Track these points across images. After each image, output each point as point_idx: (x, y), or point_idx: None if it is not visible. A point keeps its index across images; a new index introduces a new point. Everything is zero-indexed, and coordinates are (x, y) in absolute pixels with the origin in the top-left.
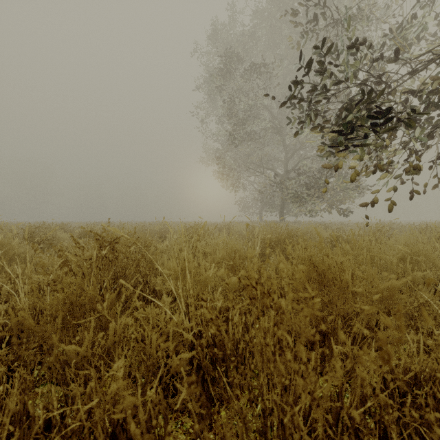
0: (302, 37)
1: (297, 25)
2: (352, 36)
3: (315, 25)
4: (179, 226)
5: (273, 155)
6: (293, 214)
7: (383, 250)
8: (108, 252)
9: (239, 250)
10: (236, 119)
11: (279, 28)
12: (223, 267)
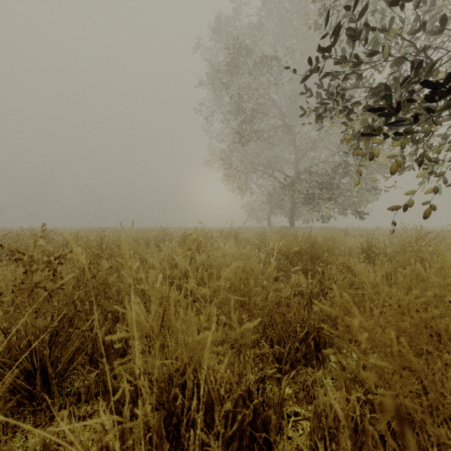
0: (321, 14)
1: (315, 0)
2: None
3: (337, 0)
4: (181, 232)
5: (283, 156)
6: (303, 220)
7: None
8: (44, 279)
9: (254, 270)
10: (244, 117)
11: (290, 18)
12: (231, 306)
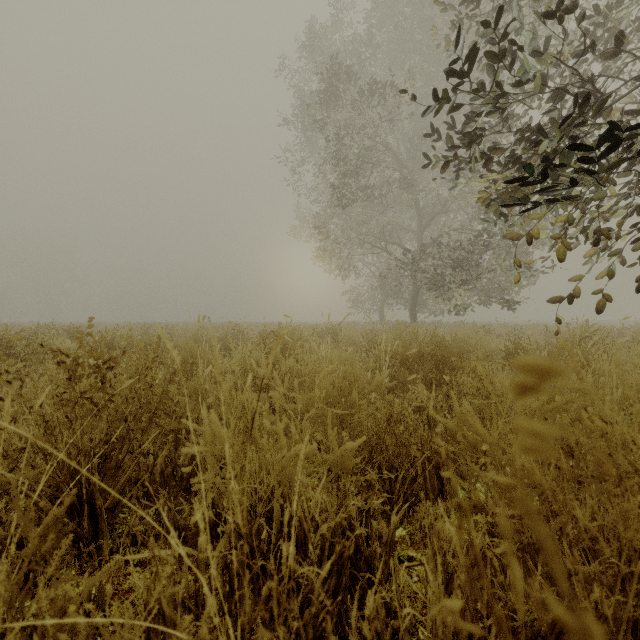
0: (453, 28)
1: (444, 8)
2: (546, 7)
3: (474, 8)
4: (258, 329)
5: (401, 222)
6: (430, 312)
7: (638, 379)
8: (91, 388)
9: (358, 378)
10: (346, 168)
11: (410, 29)
12: (328, 421)
